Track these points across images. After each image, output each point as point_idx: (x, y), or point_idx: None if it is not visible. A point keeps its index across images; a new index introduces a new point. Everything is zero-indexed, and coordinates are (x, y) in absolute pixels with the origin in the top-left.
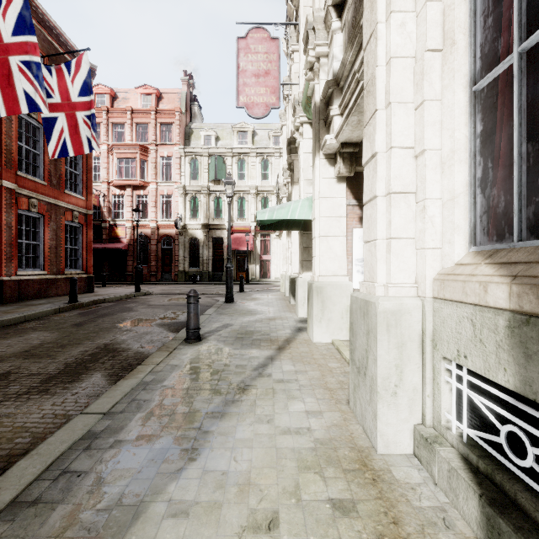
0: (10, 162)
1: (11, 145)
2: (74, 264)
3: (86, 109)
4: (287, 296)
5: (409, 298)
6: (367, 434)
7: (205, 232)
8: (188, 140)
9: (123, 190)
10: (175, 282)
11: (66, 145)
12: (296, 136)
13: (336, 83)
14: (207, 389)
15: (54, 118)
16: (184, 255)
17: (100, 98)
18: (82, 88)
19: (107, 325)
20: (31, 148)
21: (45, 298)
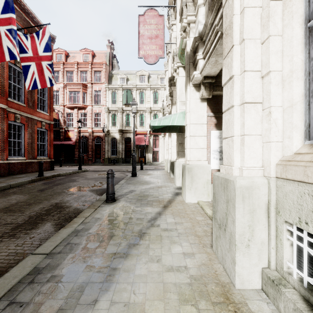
0: (3, 93)
1: (4, 82)
2: (42, 153)
3: (48, 60)
4: (169, 172)
5: (258, 177)
6: (227, 272)
7: (120, 134)
8: (110, 80)
9: (72, 110)
10: (103, 164)
11: (36, 81)
12: (175, 74)
13: (200, 38)
14: (117, 235)
15: (28, 65)
16: (108, 148)
17: (59, 56)
18: (45, 47)
19: (59, 190)
20: (16, 84)
21: (24, 173)
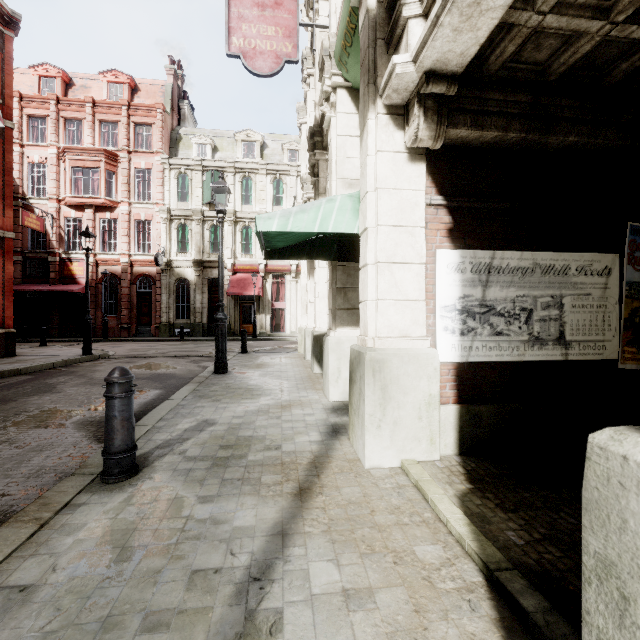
0: None
1: None
2: None
3: None
4: (308, 359)
5: None
6: None
7: (197, 270)
8: (174, 148)
9: (81, 212)
10: (155, 338)
11: None
12: (325, 109)
13: None
14: None
15: None
16: (169, 302)
17: (47, 83)
18: None
19: None
20: None
21: None
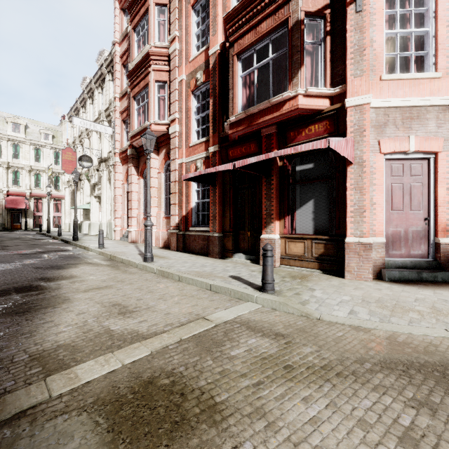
0: None
1: None
2: None
3: None
4: (72, 231)
5: (106, 222)
6: None
7: None
8: None
9: None
10: None
11: None
12: (83, 181)
13: (97, 184)
14: None
15: None
16: None
17: None
18: None
19: (14, 237)
20: None
21: None
